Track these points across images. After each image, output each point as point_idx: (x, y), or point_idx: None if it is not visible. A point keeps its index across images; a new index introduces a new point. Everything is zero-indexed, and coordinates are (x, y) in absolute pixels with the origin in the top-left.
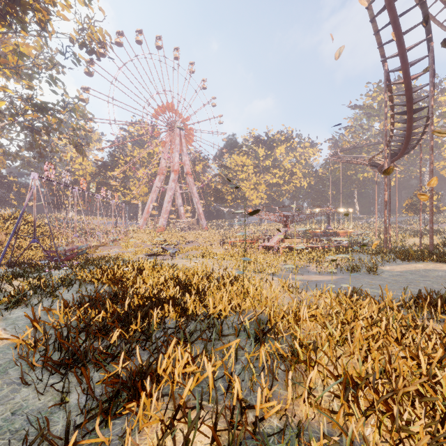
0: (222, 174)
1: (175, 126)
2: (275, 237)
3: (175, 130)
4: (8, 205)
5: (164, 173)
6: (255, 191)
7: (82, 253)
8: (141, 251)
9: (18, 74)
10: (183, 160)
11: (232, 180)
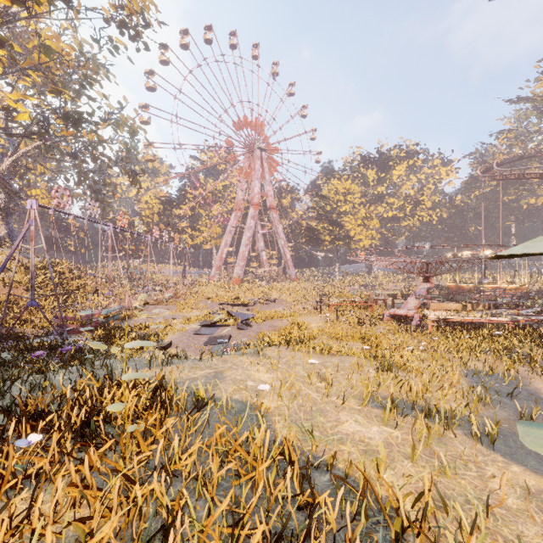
0: (317, 207)
1: (255, 147)
2: (411, 299)
3: (255, 152)
4: (66, 251)
5: (242, 208)
6: (363, 229)
7: (114, 319)
8: (197, 317)
9: (53, 83)
10: (265, 191)
11: (330, 215)
